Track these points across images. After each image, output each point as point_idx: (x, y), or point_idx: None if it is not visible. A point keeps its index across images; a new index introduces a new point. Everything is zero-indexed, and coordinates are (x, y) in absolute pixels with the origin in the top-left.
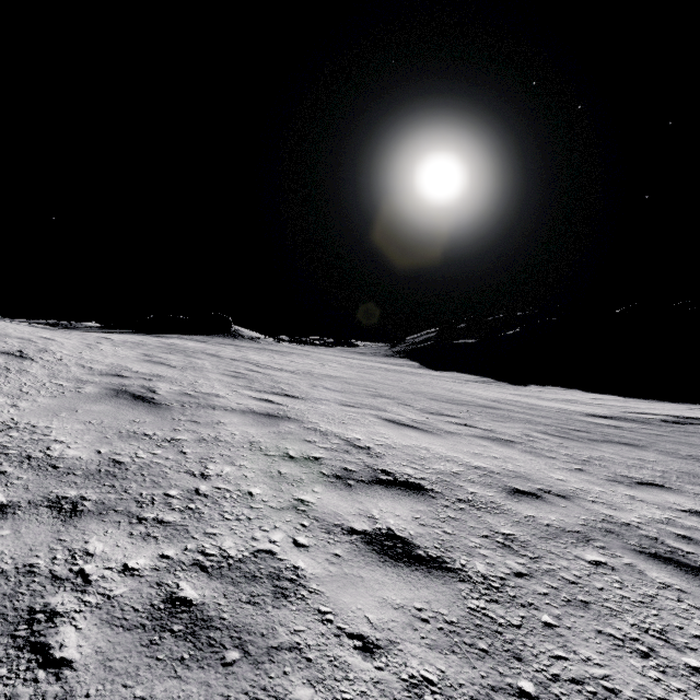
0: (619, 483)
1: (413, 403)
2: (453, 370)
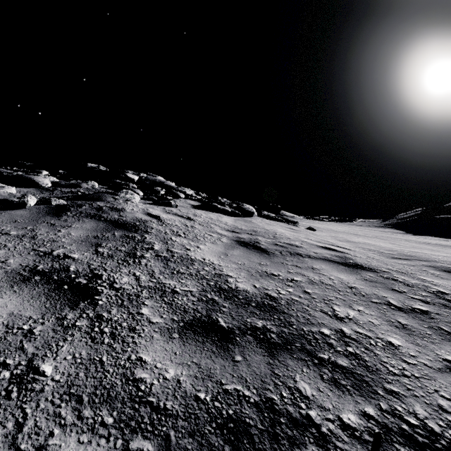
0: (413, 243)
1: (371, 235)
2: (428, 235)
